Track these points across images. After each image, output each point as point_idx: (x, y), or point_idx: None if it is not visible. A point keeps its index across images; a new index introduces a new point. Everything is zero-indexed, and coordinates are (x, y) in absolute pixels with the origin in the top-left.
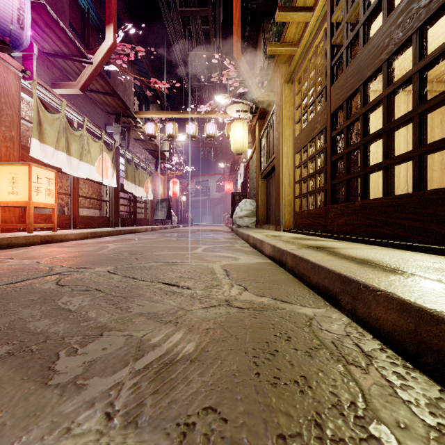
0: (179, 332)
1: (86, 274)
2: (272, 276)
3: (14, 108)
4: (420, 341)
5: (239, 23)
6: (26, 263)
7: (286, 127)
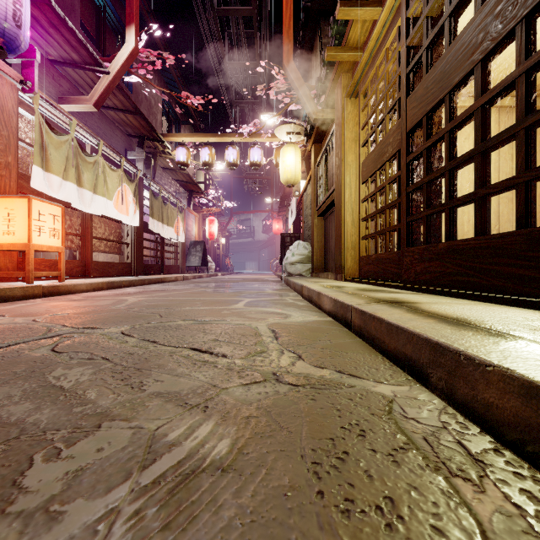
0: (209, 423)
1: (93, 336)
2: (333, 339)
3: (11, 127)
4: None
5: (290, 23)
6: (19, 322)
7: (348, 152)
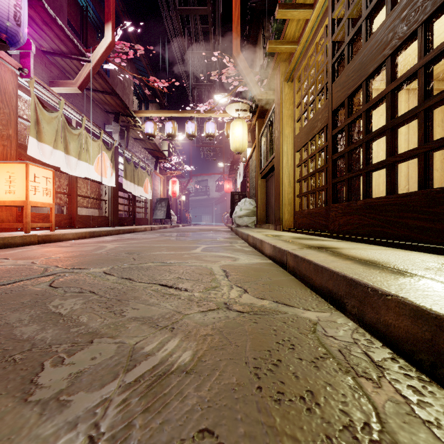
0: (175, 339)
1: (81, 275)
2: (272, 277)
3: (12, 106)
4: (437, 351)
5: (239, 21)
6: (21, 264)
7: (286, 126)
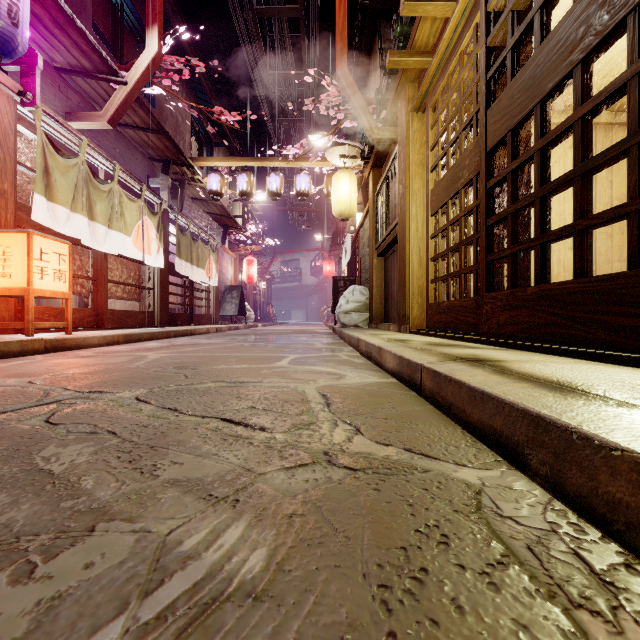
0: (239, 524)
1: (100, 403)
2: (399, 406)
3: (8, 148)
4: None
5: (345, 24)
6: (11, 384)
7: (414, 178)
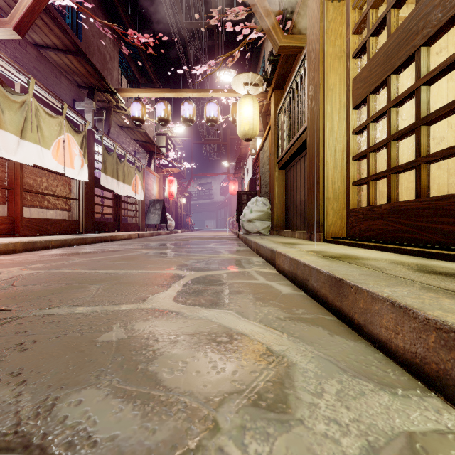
0: None
1: None
2: None
3: None
4: None
5: None
6: None
7: (329, 72)
